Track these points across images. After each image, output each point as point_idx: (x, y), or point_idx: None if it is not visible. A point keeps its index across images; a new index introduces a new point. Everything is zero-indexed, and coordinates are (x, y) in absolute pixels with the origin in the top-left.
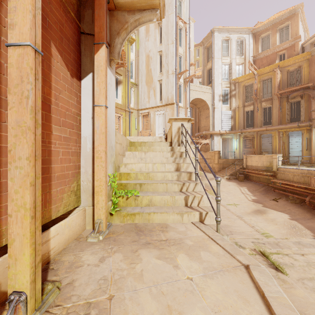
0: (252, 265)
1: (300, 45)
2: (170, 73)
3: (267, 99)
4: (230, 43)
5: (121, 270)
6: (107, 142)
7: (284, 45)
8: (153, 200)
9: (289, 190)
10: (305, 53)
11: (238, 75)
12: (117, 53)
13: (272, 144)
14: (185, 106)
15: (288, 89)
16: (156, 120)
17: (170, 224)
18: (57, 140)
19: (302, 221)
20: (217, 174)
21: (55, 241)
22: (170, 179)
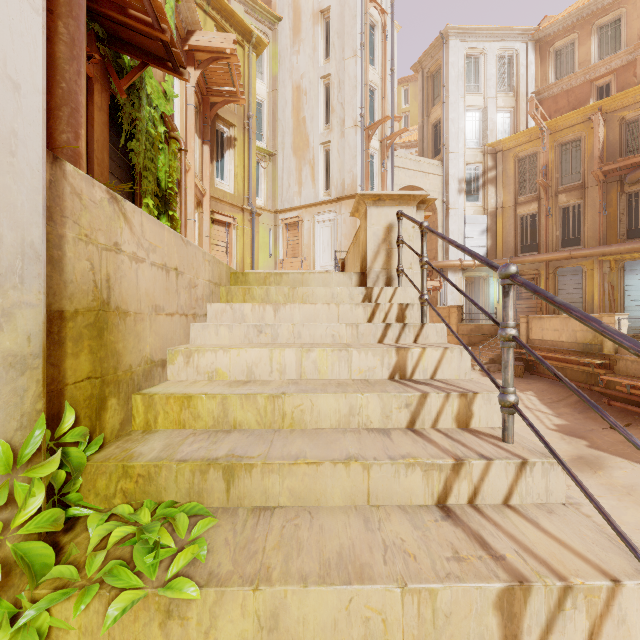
0: None
1: None
2: (348, 124)
3: (572, 187)
4: (483, 61)
5: None
6: None
7: (609, 62)
8: (292, 615)
9: None
10: None
11: (501, 134)
12: None
13: (584, 290)
14: None
15: (625, 160)
16: (317, 234)
17: None
18: None
19: None
20: None
21: None
22: (377, 425)
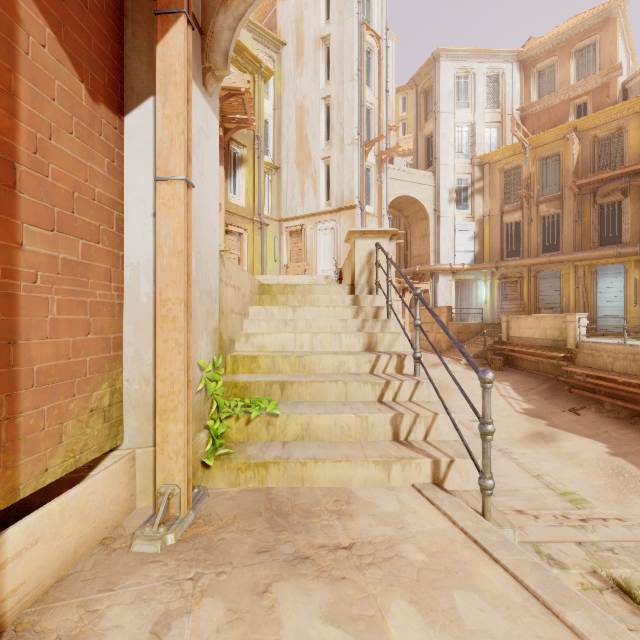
0: None
1: (620, 85)
2: (346, 142)
3: (552, 198)
4: (471, 80)
5: None
6: (191, 279)
7: (586, 84)
8: (314, 424)
9: (604, 389)
10: (633, 100)
11: (489, 147)
12: (222, 53)
13: (562, 292)
14: (379, 211)
15: (595, 176)
16: (318, 241)
17: (357, 492)
18: (40, 268)
19: (638, 458)
20: (445, 355)
21: (26, 567)
22: (353, 372)
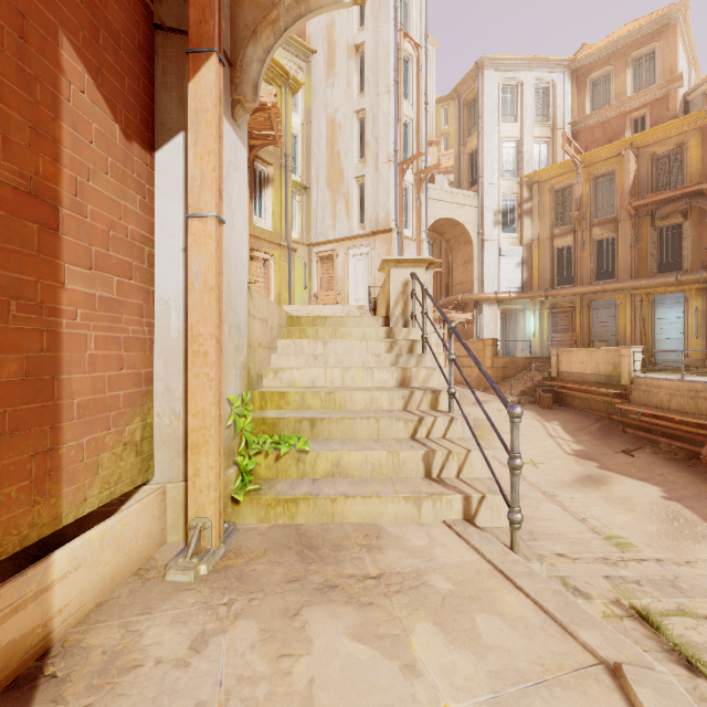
0: (628, 663)
1: (681, 97)
2: (382, 160)
3: (606, 221)
4: (519, 92)
5: (252, 681)
6: (221, 315)
7: (643, 96)
8: (345, 461)
9: (660, 429)
10: (694, 114)
11: (538, 165)
12: (251, 85)
13: (618, 323)
14: (418, 235)
15: (653, 196)
16: (351, 268)
17: (387, 527)
18: (79, 306)
19: (695, 503)
20: (490, 392)
21: (70, 589)
22: (386, 408)
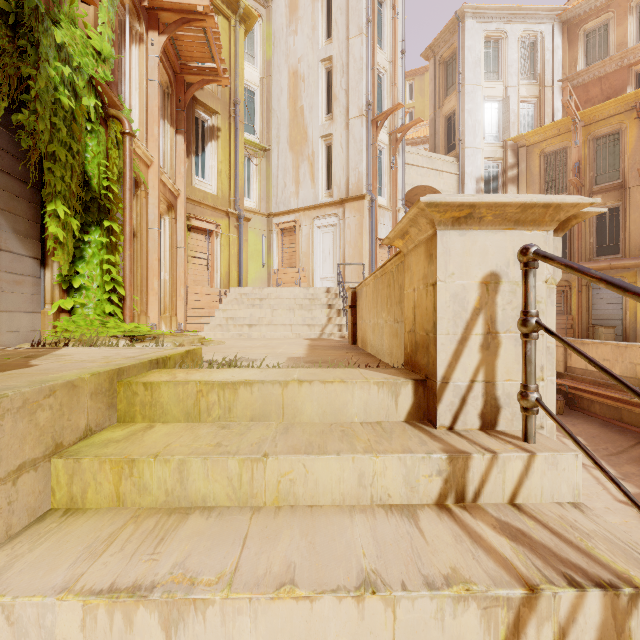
0: None
1: None
2: (353, 114)
3: (610, 187)
4: (503, 46)
5: None
6: None
7: None
8: None
9: None
10: None
11: (524, 127)
12: None
13: (625, 305)
14: (394, 204)
15: None
16: (317, 241)
17: None
18: None
19: None
20: None
21: None
22: None
